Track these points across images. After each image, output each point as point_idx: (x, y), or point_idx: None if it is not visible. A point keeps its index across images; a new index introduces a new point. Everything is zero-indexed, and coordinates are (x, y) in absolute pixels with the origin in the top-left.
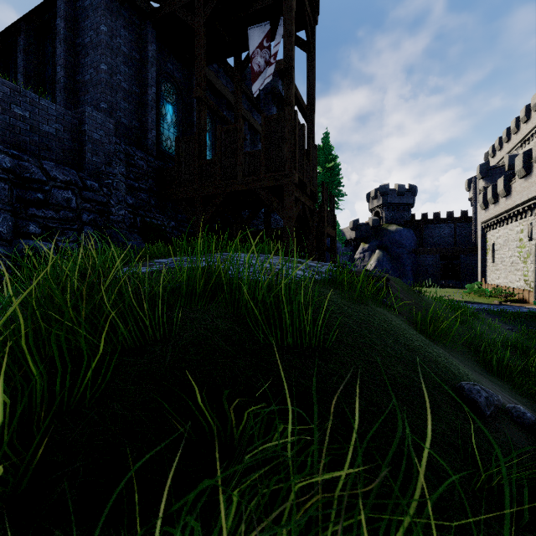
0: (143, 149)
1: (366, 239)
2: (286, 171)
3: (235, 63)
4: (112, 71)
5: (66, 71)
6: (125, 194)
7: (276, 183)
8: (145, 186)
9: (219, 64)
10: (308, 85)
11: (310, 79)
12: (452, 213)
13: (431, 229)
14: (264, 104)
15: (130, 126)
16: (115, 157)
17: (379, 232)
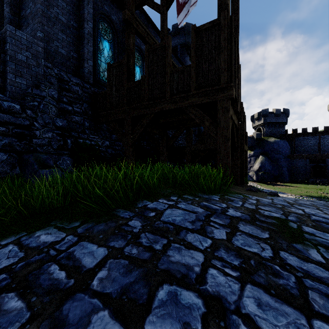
0: (81, 77)
1: (251, 148)
2: (220, 84)
3: (162, 0)
4: (49, 3)
5: (11, 8)
6: (54, 117)
7: (209, 100)
8: (79, 109)
9: (147, 4)
10: (232, 8)
11: (234, 1)
12: (317, 128)
13: (300, 140)
14: (180, 54)
15: (68, 56)
16: (45, 79)
17: (261, 143)
